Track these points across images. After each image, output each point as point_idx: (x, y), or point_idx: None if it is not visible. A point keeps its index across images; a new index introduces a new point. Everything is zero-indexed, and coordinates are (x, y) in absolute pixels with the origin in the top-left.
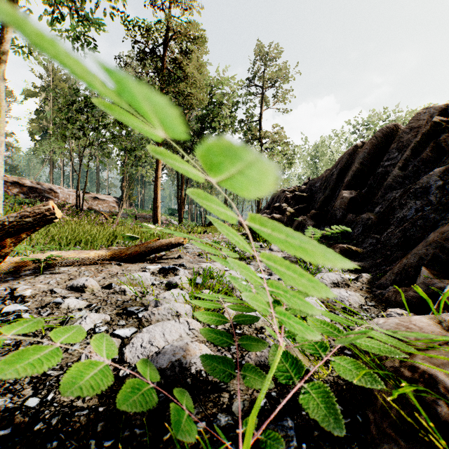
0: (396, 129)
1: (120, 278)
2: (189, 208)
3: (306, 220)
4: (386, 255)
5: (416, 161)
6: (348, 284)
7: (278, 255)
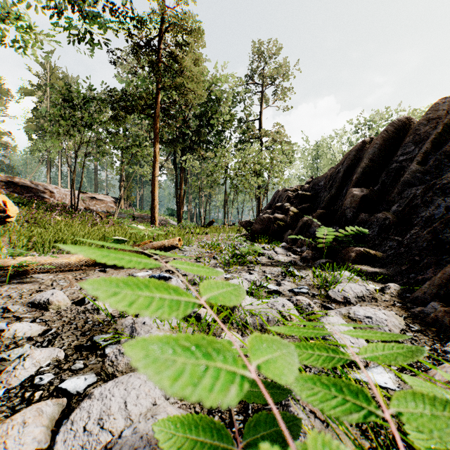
0: (408, 122)
1: None
2: (188, 209)
3: (311, 220)
4: (413, 261)
5: (437, 154)
6: (375, 298)
7: (283, 259)
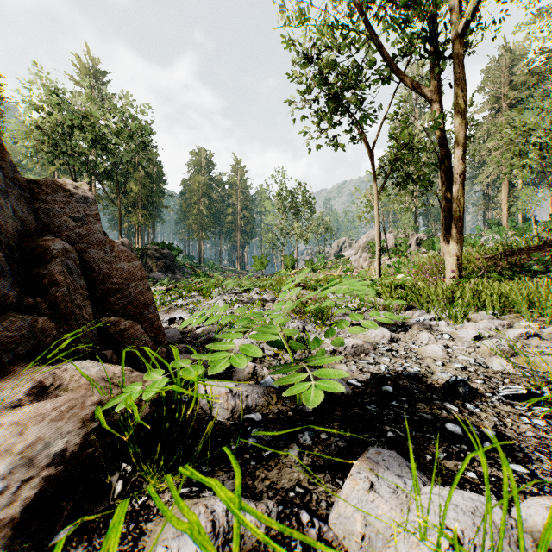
0: None
1: None
2: None
3: None
4: None
5: None
6: None
7: None
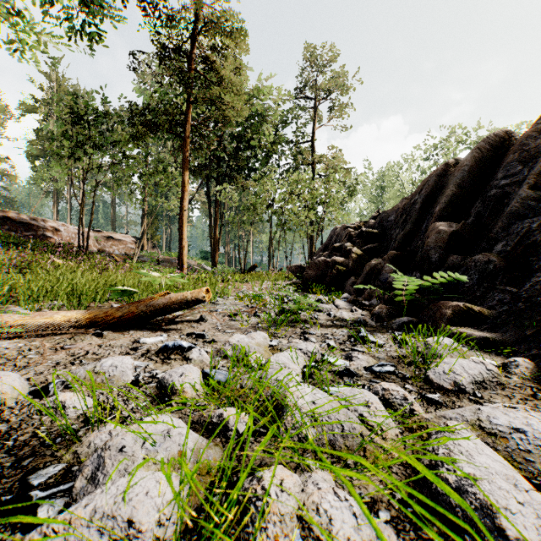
0: (507, 137)
1: (74, 371)
2: (225, 251)
3: (381, 265)
4: None
5: None
6: (501, 383)
7: (347, 316)
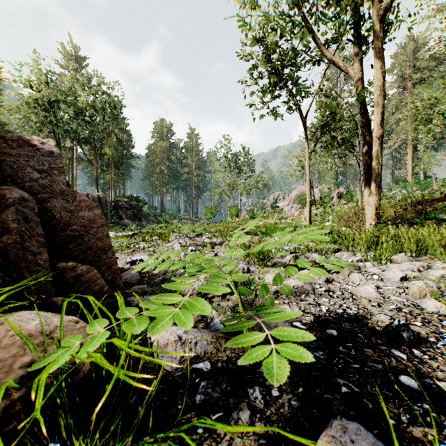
0: None
1: None
2: None
3: None
4: None
5: None
6: None
7: None
